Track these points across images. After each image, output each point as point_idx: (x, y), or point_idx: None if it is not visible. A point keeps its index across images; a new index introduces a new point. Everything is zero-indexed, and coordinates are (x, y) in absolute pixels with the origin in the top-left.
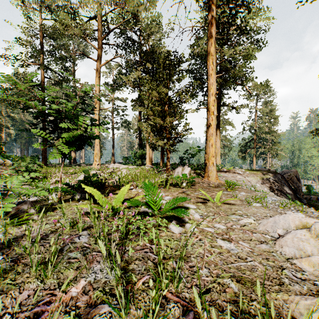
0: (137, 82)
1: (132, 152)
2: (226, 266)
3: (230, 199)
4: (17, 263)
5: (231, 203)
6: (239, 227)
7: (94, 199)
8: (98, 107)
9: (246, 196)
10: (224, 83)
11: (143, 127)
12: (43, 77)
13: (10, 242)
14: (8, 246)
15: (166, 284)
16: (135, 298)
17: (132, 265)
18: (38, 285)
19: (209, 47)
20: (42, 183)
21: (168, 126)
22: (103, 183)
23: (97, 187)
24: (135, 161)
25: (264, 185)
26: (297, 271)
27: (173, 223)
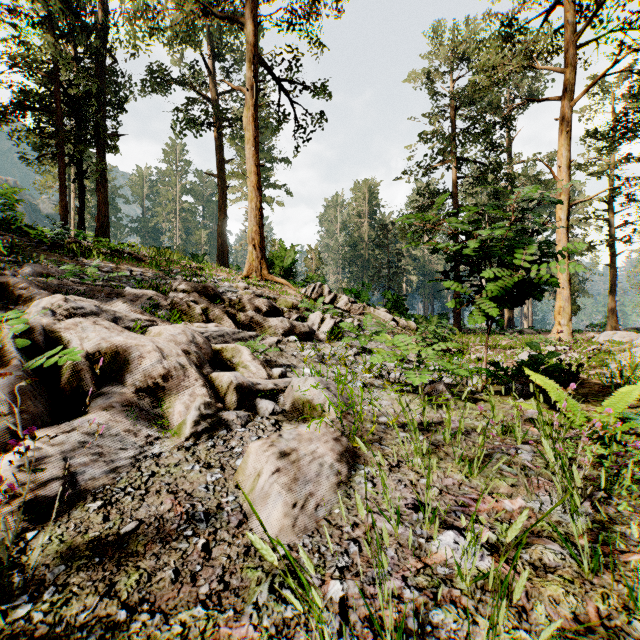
0: None
1: None
2: None
3: None
4: (437, 448)
5: None
6: None
7: (549, 400)
8: (565, 202)
9: None
10: None
11: None
12: (454, 179)
13: (427, 424)
14: (426, 429)
15: None
16: (617, 569)
17: (621, 528)
18: (462, 478)
19: None
20: (457, 359)
21: None
22: (572, 372)
23: (556, 378)
24: None
25: None
26: None
27: None
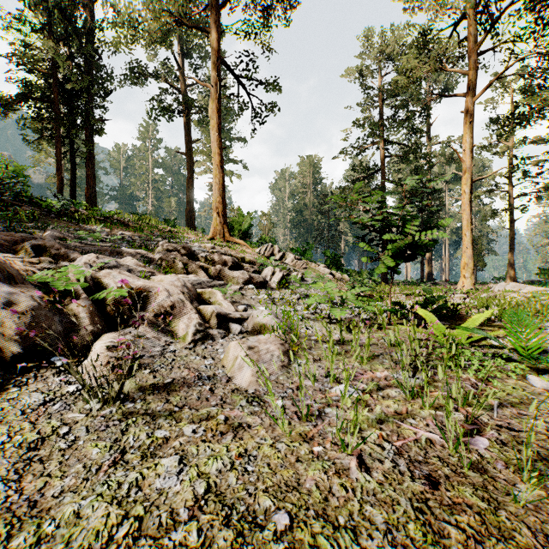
0: None
1: None
2: None
3: None
4: (346, 352)
5: None
6: None
7: None
8: (468, 178)
9: None
10: None
11: None
12: (382, 157)
13: (343, 340)
14: (342, 343)
15: (462, 403)
16: (425, 397)
17: (437, 383)
18: (357, 365)
19: None
20: (374, 302)
21: None
22: (453, 309)
23: (436, 312)
24: None
25: None
26: None
27: (543, 376)
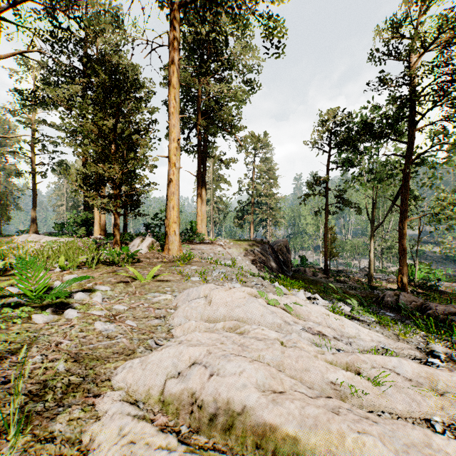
0: (78, 102)
1: (71, 215)
2: (76, 349)
3: (162, 275)
4: None
5: (165, 280)
6: (146, 305)
7: None
8: None
9: (195, 270)
10: (209, 127)
11: (71, 175)
12: None
13: None
14: None
15: None
16: None
17: None
18: None
19: (169, 75)
20: None
21: (115, 178)
22: None
23: None
24: (77, 230)
25: (247, 258)
26: (166, 339)
27: (47, 311)
